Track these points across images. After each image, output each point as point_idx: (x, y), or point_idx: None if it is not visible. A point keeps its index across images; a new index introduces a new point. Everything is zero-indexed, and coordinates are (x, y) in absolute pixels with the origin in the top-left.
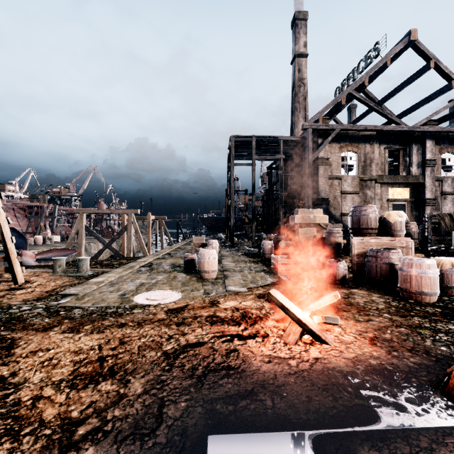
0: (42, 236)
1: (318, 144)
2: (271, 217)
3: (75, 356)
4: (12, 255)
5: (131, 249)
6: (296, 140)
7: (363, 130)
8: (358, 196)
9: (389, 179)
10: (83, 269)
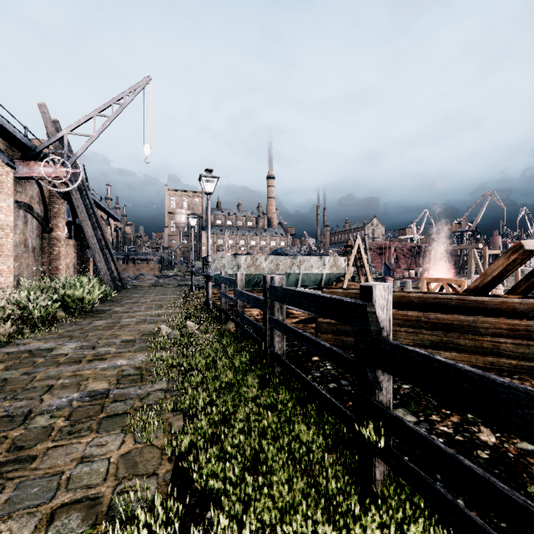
0: (415, 271)
1: None
2: None
3: None
4: (367, 273)
5: None
6: None
7: None
8: None
9: None
10: (407, 287)
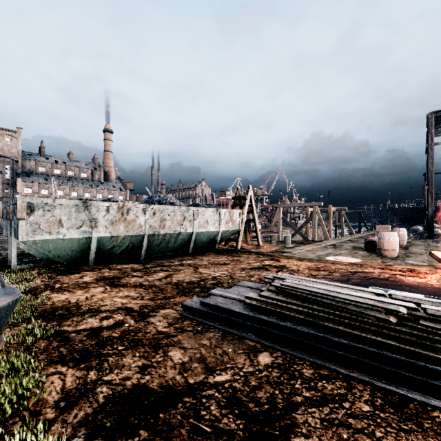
0: (252, 224)
1: None
2: None
3: (305, 265)
4: (257, 229)
5: (315, 234)
6: None
7: None
8: None
9: None
10: (287, 243)
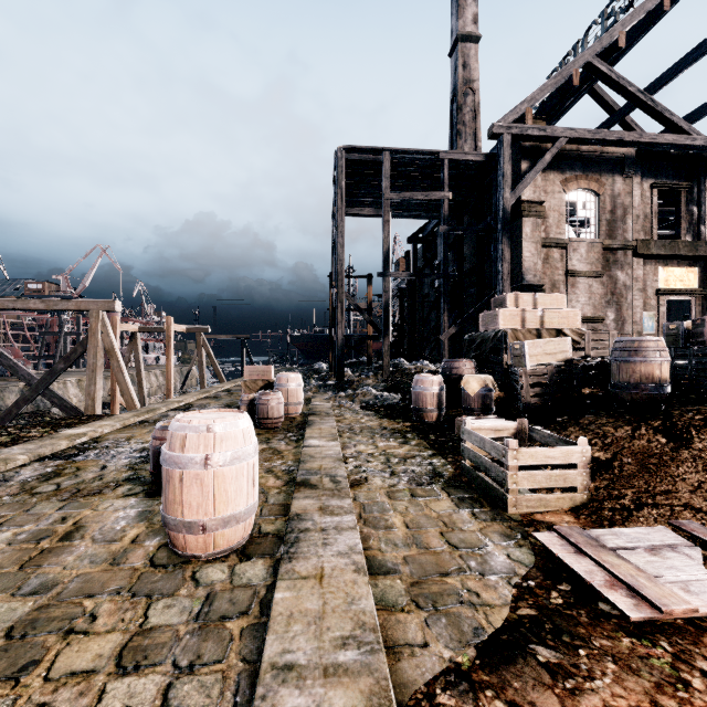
0: None
1: (520, 172)
2: (418, 329)
3: None
4: None
5: (97, 395)
6: (474, 165)
7: (614, 144)
8: (600, 283)
9: (662, 247)
10: None
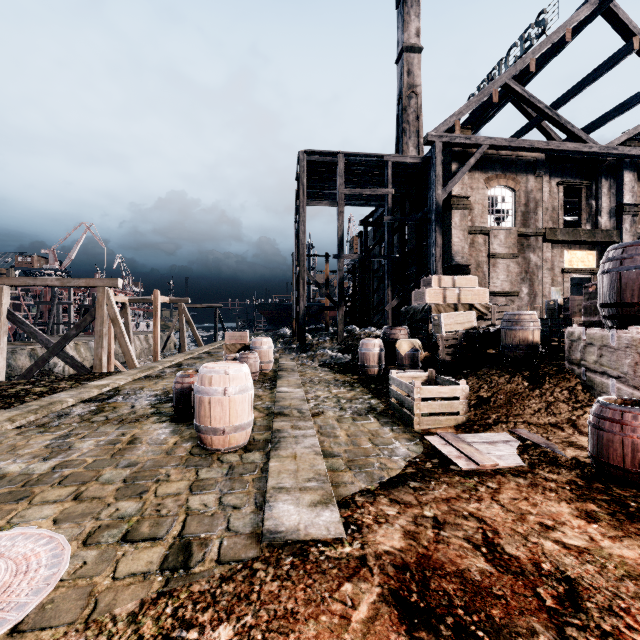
0: None
1: (450, 172)
2: (367, 300)
3: None
4: None
5: (103, 356)
6: (413, 165)
7: (526, 150)
8: (516, 263)
9: (566, 234)
10: None
